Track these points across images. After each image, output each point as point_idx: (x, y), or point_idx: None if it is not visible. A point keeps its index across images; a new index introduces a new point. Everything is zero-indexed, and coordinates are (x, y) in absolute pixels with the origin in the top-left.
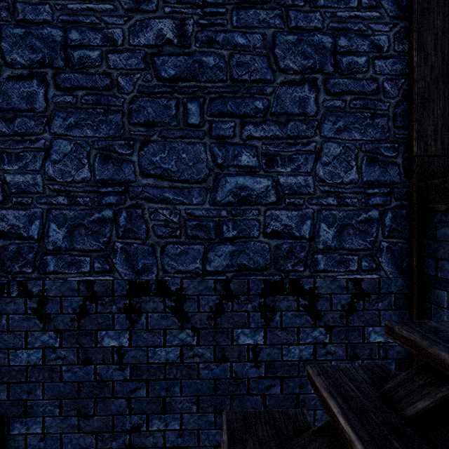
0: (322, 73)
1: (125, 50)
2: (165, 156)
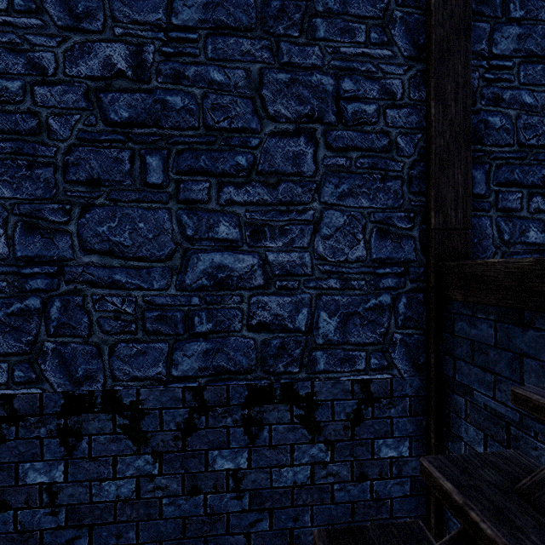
0: (322, 123)
1: (58, 82)
2: (116, 225)
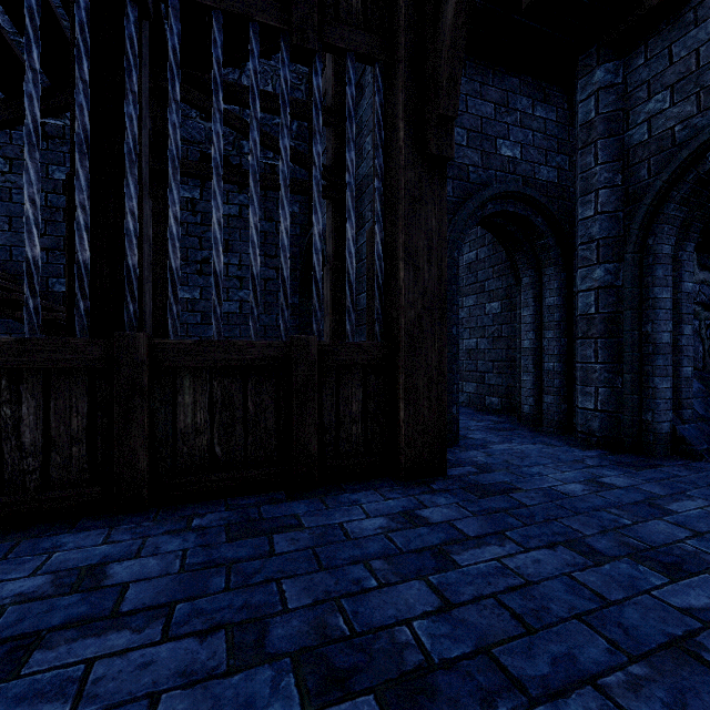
0: None
1: None
2: None
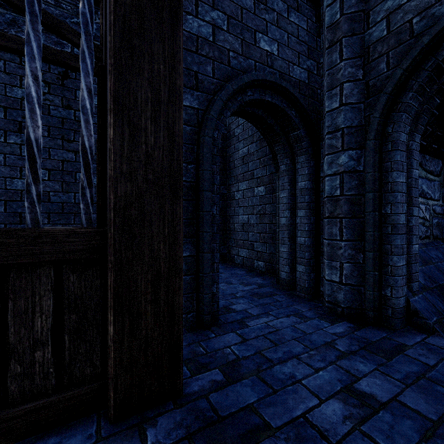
0: None
1: None
2: None
